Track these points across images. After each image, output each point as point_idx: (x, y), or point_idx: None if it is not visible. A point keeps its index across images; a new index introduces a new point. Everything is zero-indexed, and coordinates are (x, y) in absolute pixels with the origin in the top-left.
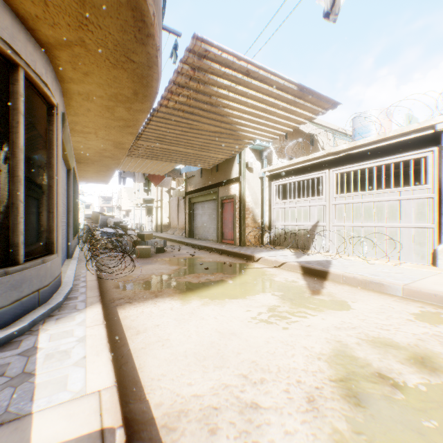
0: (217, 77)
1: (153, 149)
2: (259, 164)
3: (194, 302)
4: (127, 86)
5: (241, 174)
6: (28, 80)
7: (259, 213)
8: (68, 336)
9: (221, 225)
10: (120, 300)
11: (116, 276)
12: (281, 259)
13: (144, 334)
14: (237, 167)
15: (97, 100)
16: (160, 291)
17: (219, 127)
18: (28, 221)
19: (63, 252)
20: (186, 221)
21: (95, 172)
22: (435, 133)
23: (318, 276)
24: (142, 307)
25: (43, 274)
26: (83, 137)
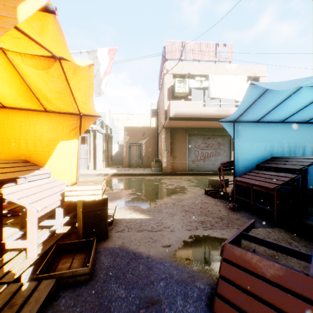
0: None
1: None
2: None
3: None
4: None
5: None
6: None
7: None
8: None
9: None
10: None
11: None
12: None
13: None
14: None
15: None
16: None
17: None
18: None
19: None
20: None
21: None
22: (89, 129)
23: None
24: None
25: None
26: None
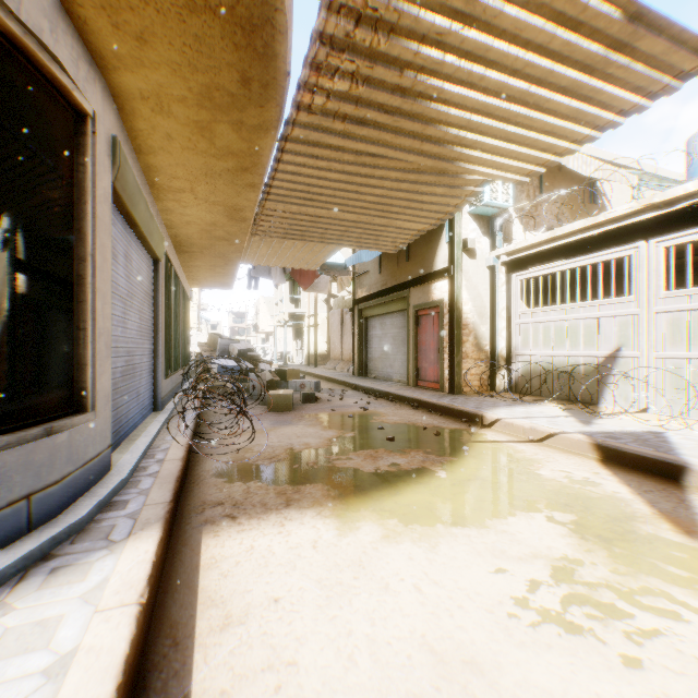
0: (418, 7)
1: (294, 218)
2: (488, 242)
3: (366, 527)
4: (225, 64)
5: (453, 261)
6: (10, 42)
7: (488, 333)
8: (37, 646)
9: (416, 356)
10: (215, 507)
11: (225, 448)
12: (543, 424)
13: (238, 631)
14: (444, 250)
15: (178, 111)
16: (298, 489)
17: (418, 154)
18: (12, 345)
19: (138, 403)
20: (355, 349)
21: (208, 268)
22: None
23: (644, 471)
24: (253, 533)
25: (42, 460)
26: (174, 201)
